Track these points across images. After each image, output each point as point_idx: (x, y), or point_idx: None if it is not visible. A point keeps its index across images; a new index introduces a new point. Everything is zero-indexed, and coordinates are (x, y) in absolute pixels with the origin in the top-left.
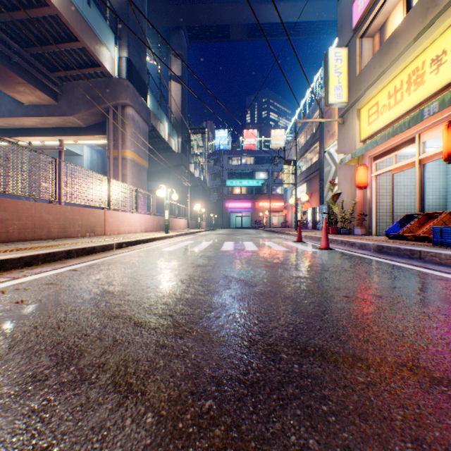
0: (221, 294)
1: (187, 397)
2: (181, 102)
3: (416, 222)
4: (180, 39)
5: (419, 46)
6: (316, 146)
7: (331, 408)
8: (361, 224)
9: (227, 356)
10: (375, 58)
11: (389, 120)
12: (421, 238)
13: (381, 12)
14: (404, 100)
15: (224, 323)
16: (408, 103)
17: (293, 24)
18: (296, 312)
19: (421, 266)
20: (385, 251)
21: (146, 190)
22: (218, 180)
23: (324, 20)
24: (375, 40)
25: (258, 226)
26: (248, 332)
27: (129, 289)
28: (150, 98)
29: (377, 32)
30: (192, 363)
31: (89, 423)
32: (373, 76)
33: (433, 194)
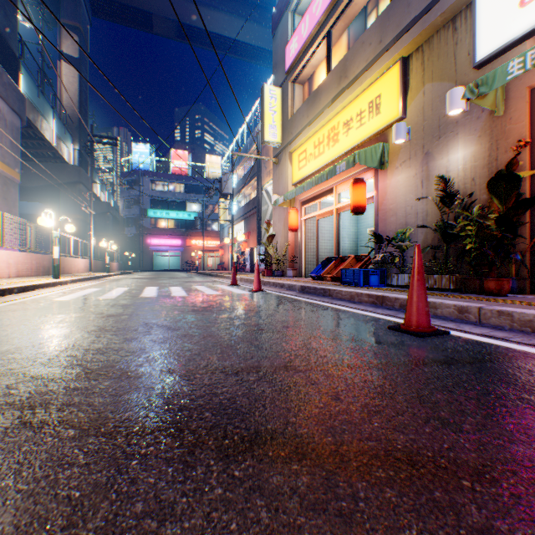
0: (141, 340)
1: (108, 414)
2: (79, 95)
3: (334, 264)
4: (77, 5)
5: (336, 108)
6: (254, 182)
7: (226, 396)
8: (294, 266)
9: (146, 384)
10: (304, 107)
11: (315, 169)
12: (335, 279)
13: (309, 64)
14: (325, 153)
15: (144, 363)
16: (328, 156)
17: (231, 40)
18: (215, 346)
19: (328, 302)
20: (307, 291)
21: (17, 215)
22: (136, 208)
23: (263, 48)
24: (305, 89)
25: (191, 268)
26: (168, 366)
27: (12, 348)
28: (24, 78)
29: (306, 81)
30: (111, 394)
31: (5, 449)
32: (302, 124)
33: (348, 239)
